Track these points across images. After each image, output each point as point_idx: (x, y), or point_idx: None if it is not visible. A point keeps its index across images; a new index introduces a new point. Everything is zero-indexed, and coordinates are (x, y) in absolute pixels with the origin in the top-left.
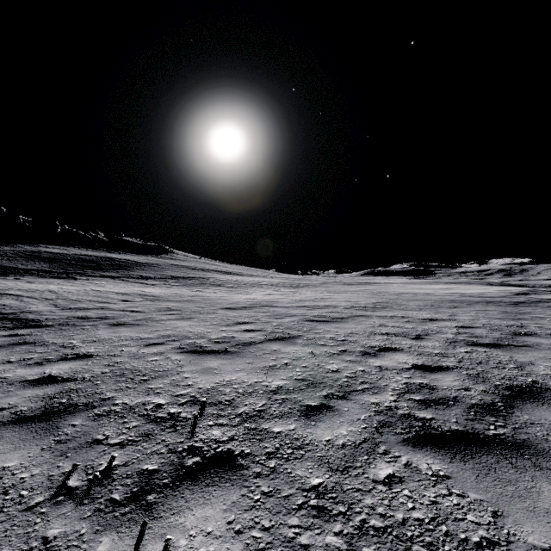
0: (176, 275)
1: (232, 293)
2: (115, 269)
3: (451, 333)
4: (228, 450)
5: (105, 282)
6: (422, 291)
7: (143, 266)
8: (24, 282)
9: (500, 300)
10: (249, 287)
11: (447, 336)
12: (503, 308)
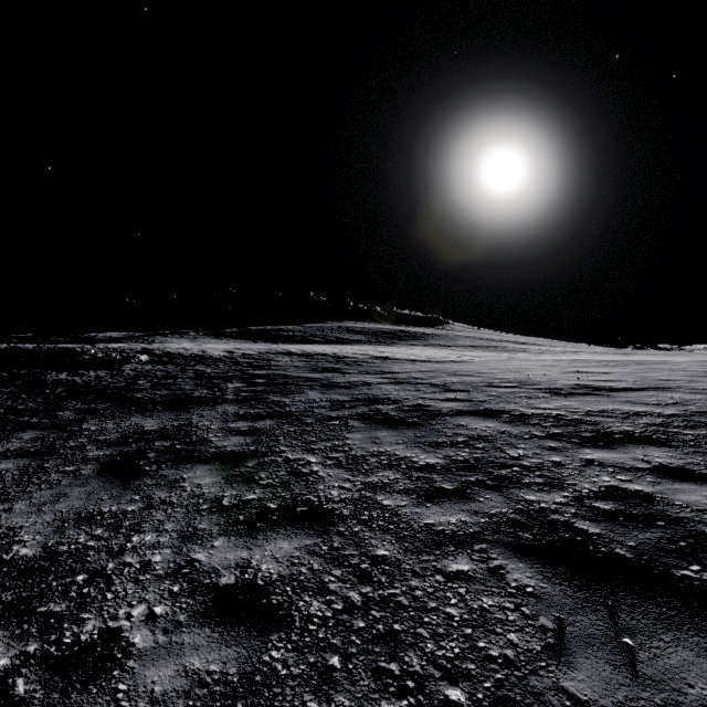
0: (471, 344)
1: (545, 356)
2: (413, 339)
3: None
4: (597, 375)
5: (422, 348)
6: None
7: (433, 337)
8: (372, 347)
9: None
10: (560, 353)
11: None
12: None
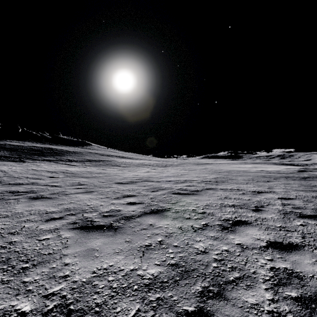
0: (91, 159)
1: (125, 170)
2: (53, 155)
3: (279, 205)
4: None
5: (43, 164)
6: (241, 169)
7: (71, 153)
8: None
9: (292, 175)
10: (135, 166)
11: (277, 207)
12: (299, 182)
